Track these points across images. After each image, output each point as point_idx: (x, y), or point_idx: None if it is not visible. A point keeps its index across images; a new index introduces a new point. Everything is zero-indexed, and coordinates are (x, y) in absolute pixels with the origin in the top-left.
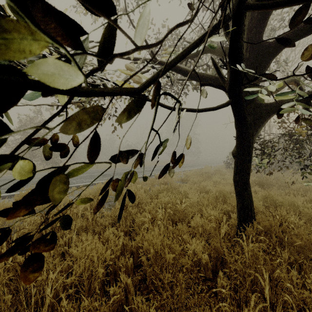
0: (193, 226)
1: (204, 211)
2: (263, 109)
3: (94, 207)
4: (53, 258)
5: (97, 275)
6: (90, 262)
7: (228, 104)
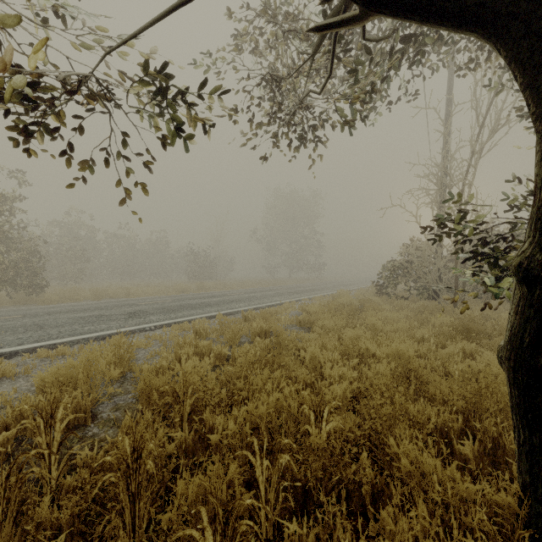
0: None
1: (395, 450)
2: None
3: (8, 471)
4: None
5: None
6: None
7: None
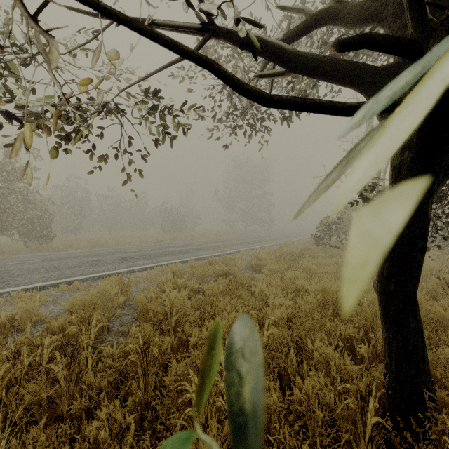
0: (298, 400)
1: (311, 347)
2: None
3: (72, 352)
4: None
5: None
6: None
7: None
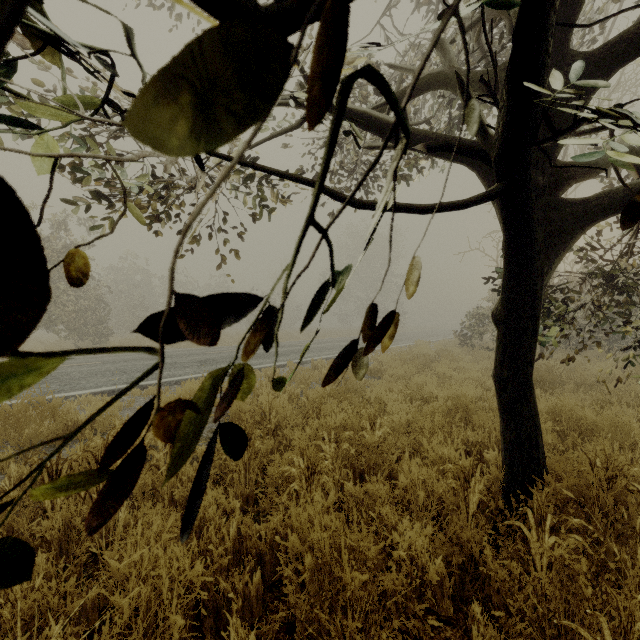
0: (403, 485)
1: (426, 447)
2: (566, 213)
3: None
4: (66, 573)
5: (168, 631)
6: (153, 593)
7: (496, 195)
